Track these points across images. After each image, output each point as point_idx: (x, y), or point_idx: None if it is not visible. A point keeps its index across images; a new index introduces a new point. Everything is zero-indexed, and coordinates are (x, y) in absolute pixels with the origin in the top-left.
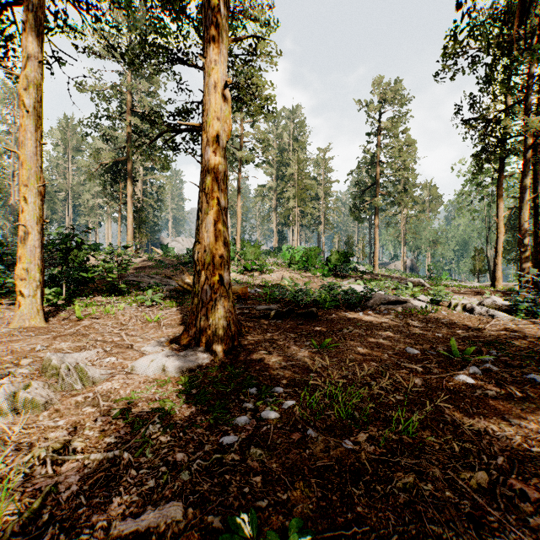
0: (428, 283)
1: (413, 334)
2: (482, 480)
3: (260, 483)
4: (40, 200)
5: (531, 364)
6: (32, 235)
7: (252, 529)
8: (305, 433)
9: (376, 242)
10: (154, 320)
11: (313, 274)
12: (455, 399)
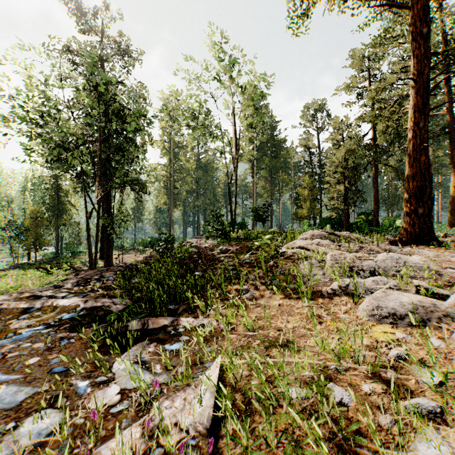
0: None
1: None
2: None
3: None
4: None
5: None
6: None
7: None
8: None
9: None
10: None
11: None
12: None
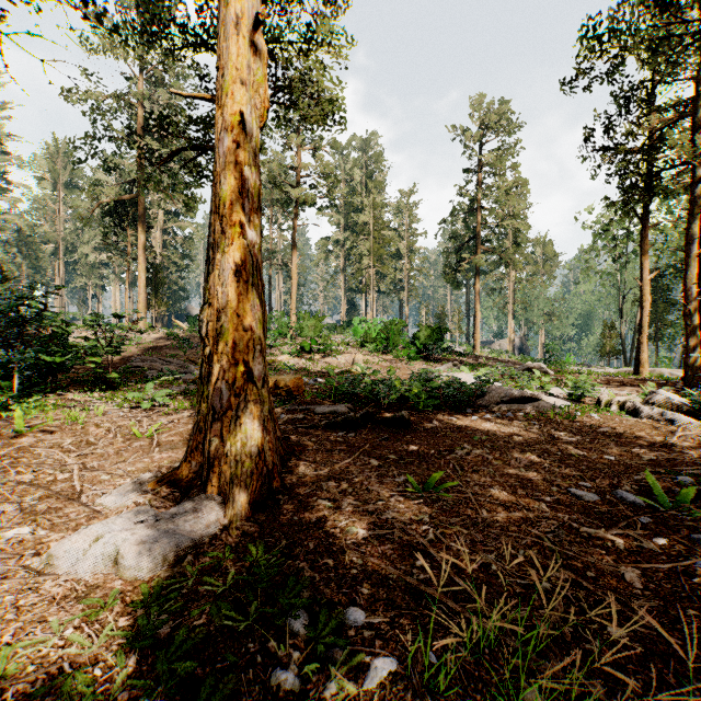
0: (550, 369)
1: (569, 457)
2: None
3: None
4: None
5: None
6: None
7: None
8: None
9: (477, 314)
10: (147, 434)
11: (395, 357)
12: None
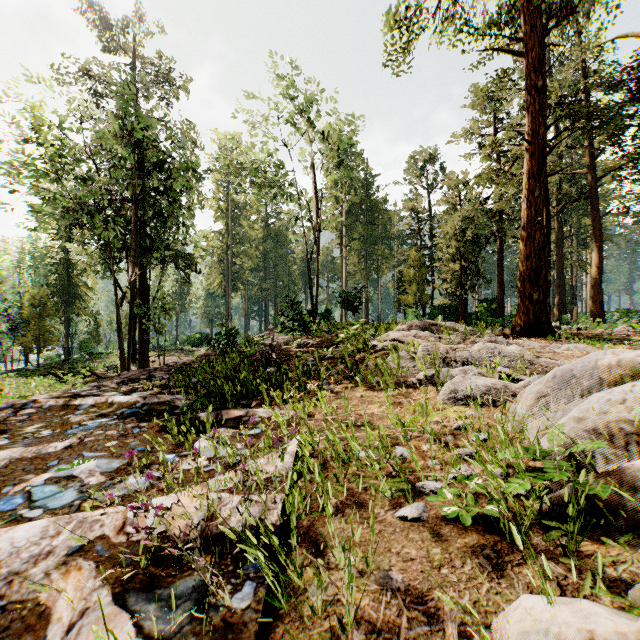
0: None
1: None
2: None
3: None
4: None
5: None
6: None
7: None
8: None
9: None
10: None
11: None
12: None
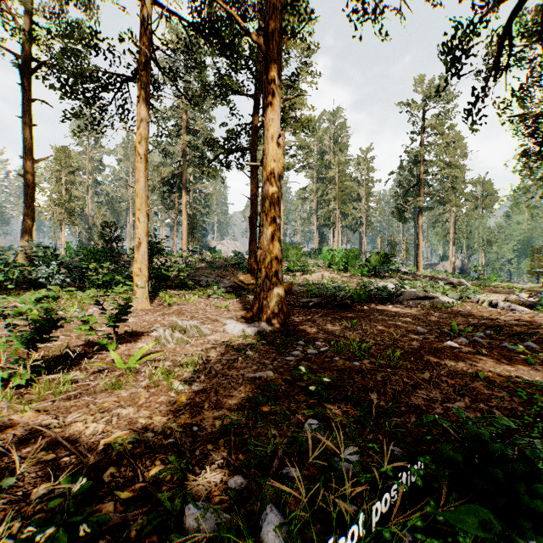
0: (471, 284)
1: (429, 320)
2: (426, 376)
3: (308, 371)
4: (147, 219)
5: (512, 339)
6: (143, 245)
7: (306, 371)
8: (332, 358)
9: (420, 242)
10: (223, 307)
11: (352, 274)
12: (436, 352)
